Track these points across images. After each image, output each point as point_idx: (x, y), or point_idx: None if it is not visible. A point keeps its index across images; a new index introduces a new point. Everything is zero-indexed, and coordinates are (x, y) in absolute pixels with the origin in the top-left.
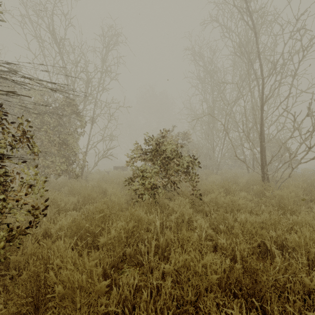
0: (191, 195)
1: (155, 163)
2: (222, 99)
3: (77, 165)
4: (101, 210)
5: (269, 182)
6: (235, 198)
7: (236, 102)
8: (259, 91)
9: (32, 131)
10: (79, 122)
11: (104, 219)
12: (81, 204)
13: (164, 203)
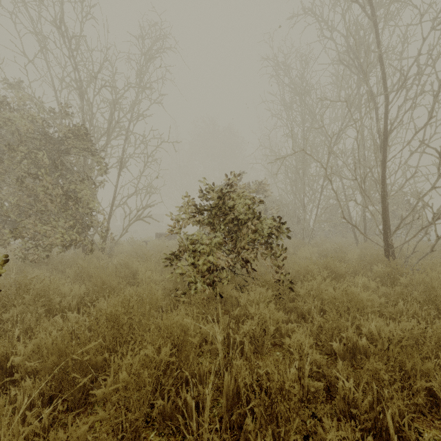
0: (275, 281)
1: (216, 229)
2: (323, 125)
3: (95, 232)
4: (112, 318)
5: (397, 259)
6: (353, 289)
7: (338, 136)
8: (377, 118)
9: (22, 178)
10: (99, 165)
11: (118, 334)
12: (92, 297)
13: (231, 295)
